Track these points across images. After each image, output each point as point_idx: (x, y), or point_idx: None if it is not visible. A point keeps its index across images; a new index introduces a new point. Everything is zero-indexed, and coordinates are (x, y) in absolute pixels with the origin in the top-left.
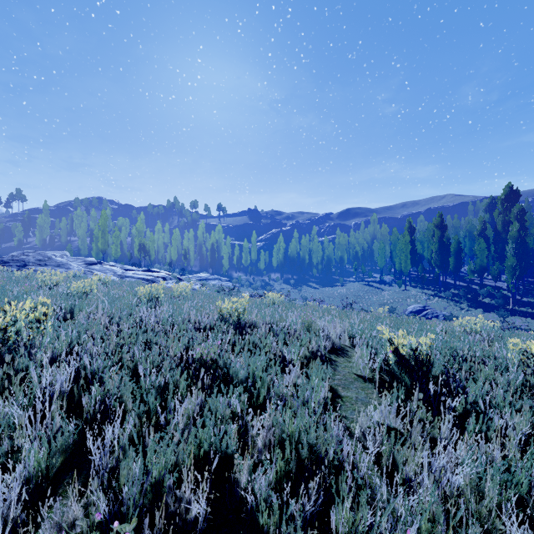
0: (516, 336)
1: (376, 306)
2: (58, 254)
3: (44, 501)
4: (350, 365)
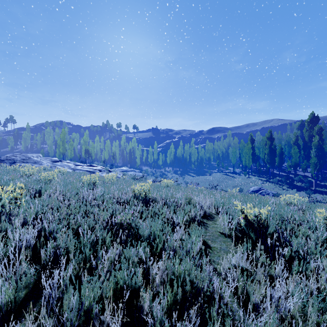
0: (319, 207)
1: (231, 187)
2: (35, 155)
3: (12, 321)
4: (216, 226)
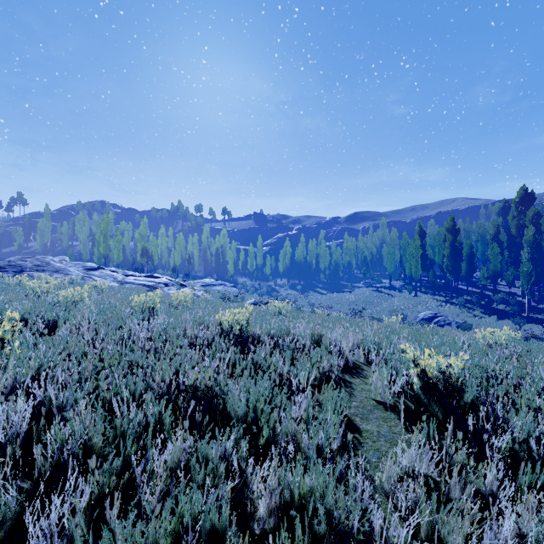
0: None
1: (386, 313)
2: (57, 259)
3: None
4: (367, 387)
